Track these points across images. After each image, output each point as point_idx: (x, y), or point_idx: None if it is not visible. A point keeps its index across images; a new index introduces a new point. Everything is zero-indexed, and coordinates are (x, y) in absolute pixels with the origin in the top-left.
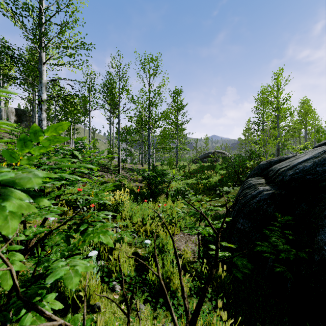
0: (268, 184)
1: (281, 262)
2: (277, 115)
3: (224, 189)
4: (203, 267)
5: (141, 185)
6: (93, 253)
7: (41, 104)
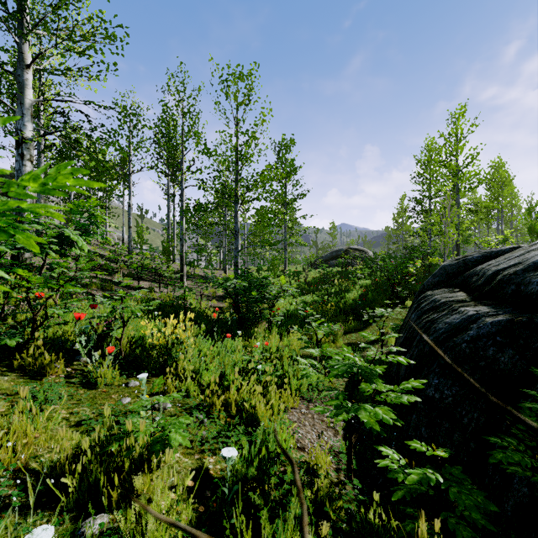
0: (480, 302)
1: None
2: (456, 185)
3: (379, 313)
4: (371, 512)
5: (222, 305)
6: None
7: (22, 146)
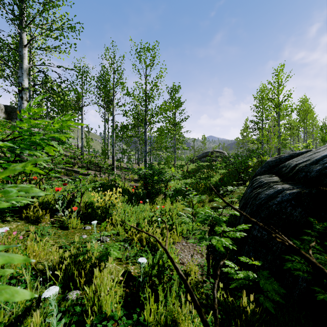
0: (286, 182)
1: (323, 284)
2: (278, 112)
3: (229, 189)
4: (218, 294)
5: (137, 185)
6: (50, 292)
7: (22, 92)
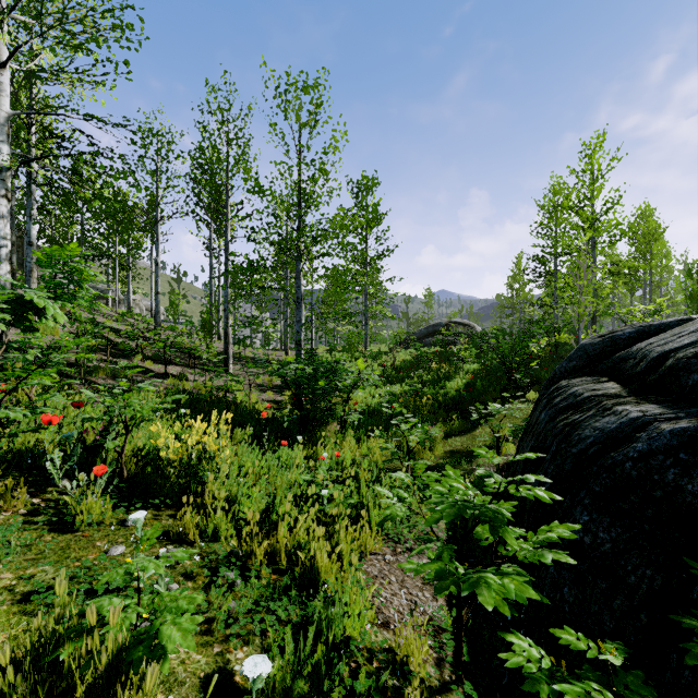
0: (645, 398)
1: None
2: (591, 238)
3: (493, 410)
4: None
5: (279, 398)
6: None
7: None
